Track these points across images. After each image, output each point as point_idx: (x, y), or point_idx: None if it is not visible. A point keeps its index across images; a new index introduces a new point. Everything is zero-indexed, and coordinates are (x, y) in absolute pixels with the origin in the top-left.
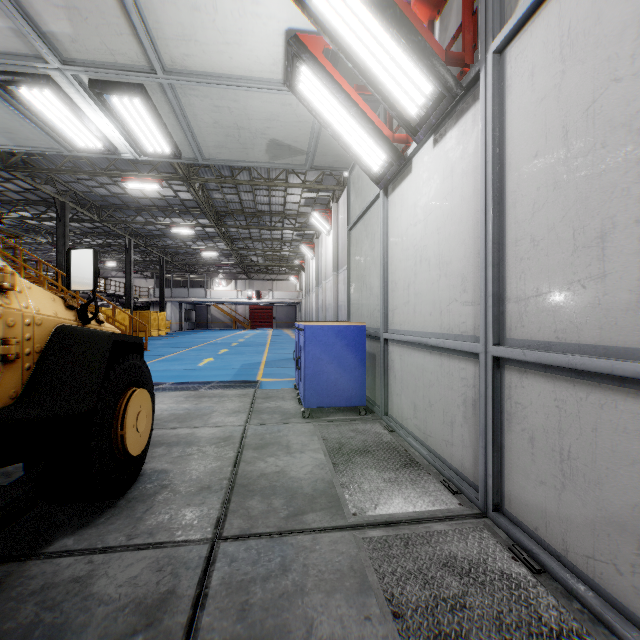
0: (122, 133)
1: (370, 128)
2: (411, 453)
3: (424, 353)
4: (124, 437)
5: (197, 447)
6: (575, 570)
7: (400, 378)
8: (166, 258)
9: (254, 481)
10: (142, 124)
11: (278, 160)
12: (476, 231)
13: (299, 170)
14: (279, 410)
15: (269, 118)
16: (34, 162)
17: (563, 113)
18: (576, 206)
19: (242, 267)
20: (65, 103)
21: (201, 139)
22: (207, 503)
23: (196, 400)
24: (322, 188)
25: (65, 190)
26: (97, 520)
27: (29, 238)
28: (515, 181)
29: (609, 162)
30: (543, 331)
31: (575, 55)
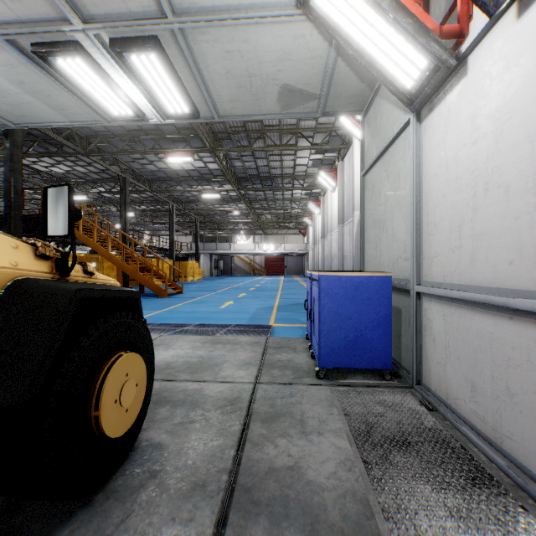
0: (147, 97)
1: (408, 24)
2: (474, 455)
3: (494, 317)
4: (99, 419)
5: (201, 411)
6: None
7: (443, 343)
8: (200, 219)
9: (260, 482)
10: (161, 83)
11: (289, 109)
12: None
13: (307, 134)
14: (291, 365)
15: (280, 58)
16: (104, 148)
17: None
18: None
19: (259, 224)
20: (94, 69)
21: (215, 94)
22: (196, 520)
23: (211, 346)
24: (328, 148)
25: (126, 169)
26: (60, 530)
27: (106, 208)
28: None
29: None
30: None
31: None
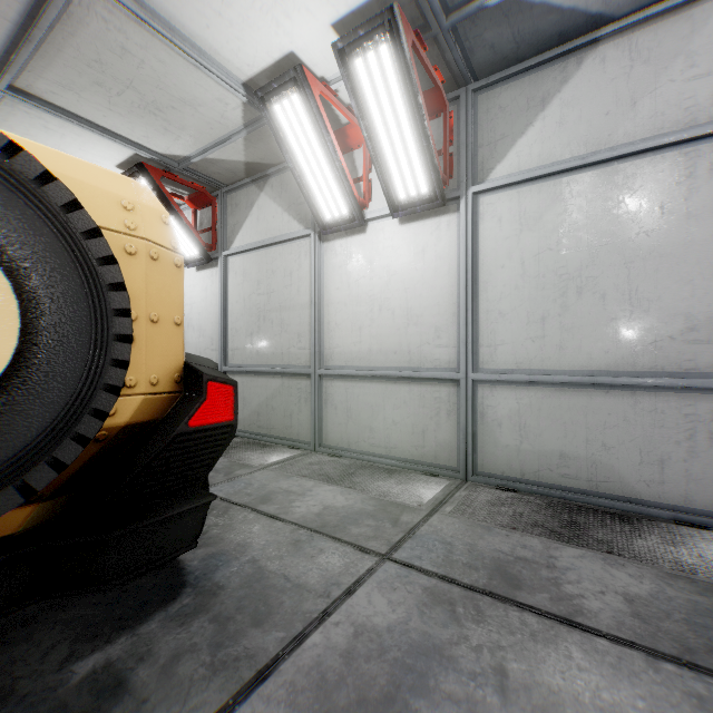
0: None
1: None
2: None
3: None
4: None
5: None
6: (247, 432)
7: None
8: None
9: None
10: None
11: None
12: (217, 320)
13: None
14: None
15: None
16: None
17: (244, 293)
18: (247, 323)
19: None
20: None
21: None
22: None
23: None
24: None
25: None
26: None
27: None
28: (231, 307)
29: (253, 314)
30: (239, 361)
31: (247, 278)
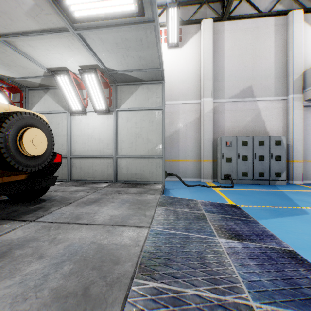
0: None
1: None
2: None
3: None
4: None
5: None
6: None
7: None
8: None
9: None
10: None
11: None
12: None
13: None
14: None
15: None
16: None
17: None
18: None
19: None
20: None
21: None
22: None
23: None
24: None
25: None
26: None
27: None
28: None
29: None
30: None
31: None
